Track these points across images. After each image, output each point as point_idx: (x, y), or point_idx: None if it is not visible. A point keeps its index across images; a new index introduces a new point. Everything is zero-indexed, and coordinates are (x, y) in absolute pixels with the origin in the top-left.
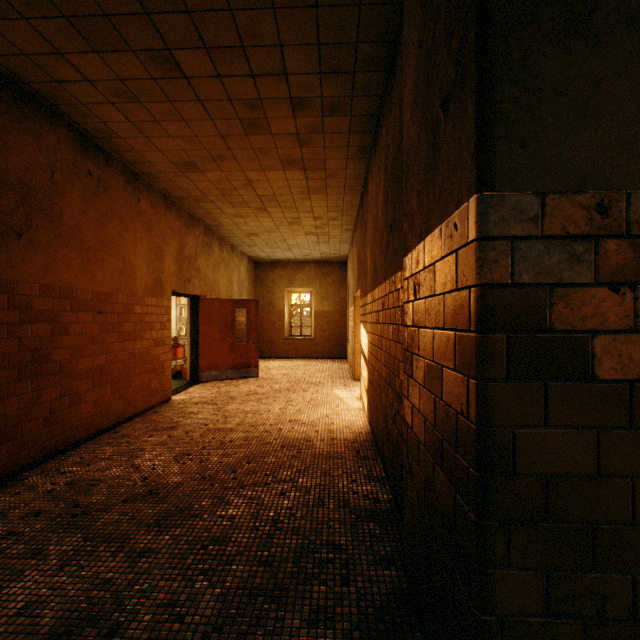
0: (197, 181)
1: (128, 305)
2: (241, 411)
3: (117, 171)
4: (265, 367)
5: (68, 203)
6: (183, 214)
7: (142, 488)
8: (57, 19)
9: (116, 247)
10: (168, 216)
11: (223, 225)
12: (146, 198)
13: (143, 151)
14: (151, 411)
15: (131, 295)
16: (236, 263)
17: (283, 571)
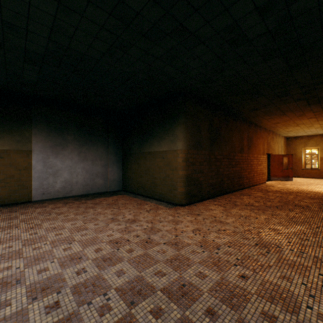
0: (276, 124)
1: (259, 157)
2: (291, 186)
3: (258, 128)
4: (293, 179)
5: (253, 138)
6: (267, 131)
7: (277, 191)
8: (265, 115)
9: (258, 145)
10: (265, 133)
11: (278, 130)
12: (261, 131)
13: (266, 123)
14: (262, 184)
15: (259, 155)
16: (279, 140)
17: (313, 198)
